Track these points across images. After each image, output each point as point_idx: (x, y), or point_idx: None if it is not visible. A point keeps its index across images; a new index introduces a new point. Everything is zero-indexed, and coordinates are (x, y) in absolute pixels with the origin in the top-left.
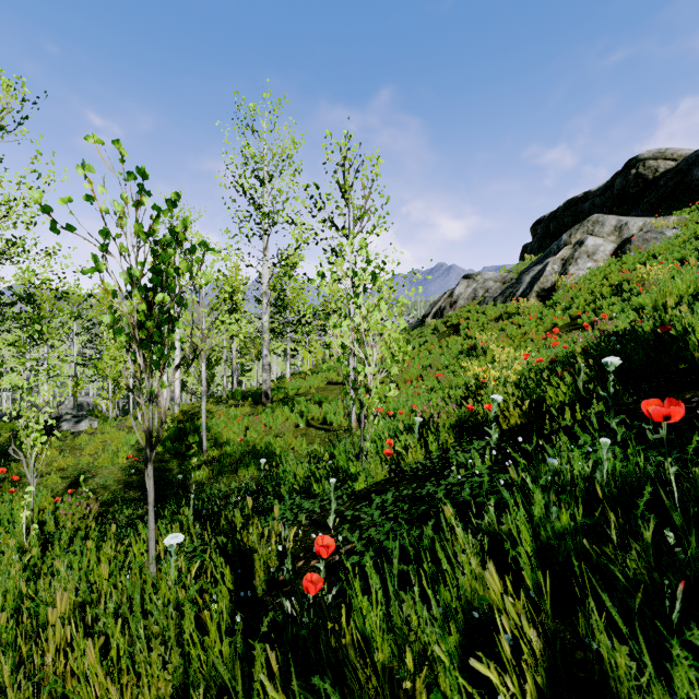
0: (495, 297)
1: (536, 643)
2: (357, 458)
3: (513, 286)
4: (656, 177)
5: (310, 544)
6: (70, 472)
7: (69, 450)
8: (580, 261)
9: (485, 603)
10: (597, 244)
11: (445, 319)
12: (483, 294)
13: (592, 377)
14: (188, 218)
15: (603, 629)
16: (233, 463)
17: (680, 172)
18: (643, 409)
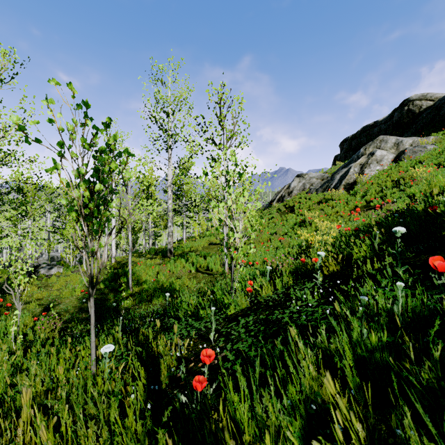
0: (317, 189)
1: (360, 433)
2: (229, 293)
3: (329, 182)
4: (421, 111)
5: (198, 351)
6: (44, 301)
7: (44, 287)
8: (372, 165)
9: (319, 398)
10: (383, 154)
11: (284, 203)
12: (309, 187)
13: (384, 240)
14: (117, 135)
15: (411, 426)
16: (148, 295)
17: (436, 108)
18: (431, 263)
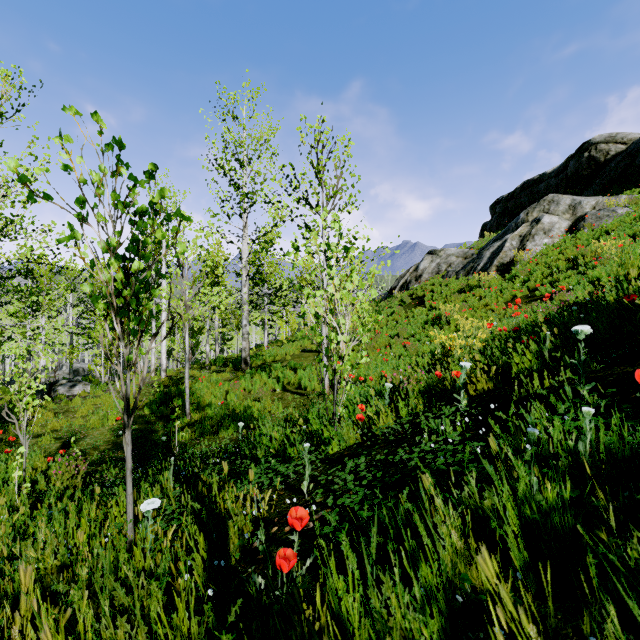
0: (457, 271)
1: None
2: (330, 422)
3: (474, 261)
4: (608, 159)
5: (285, 509)
6: (63, 433)
7: (63, 412)
8: (537, 237)
9: (467, 583)
10: (553, 221)
11: (410, 291)
12: (446, 268)
13: (558, 345)
14: (165, 189)
15: (617, 634)
16: (214, 425)
17: (630, 154)
18: (638, 378)
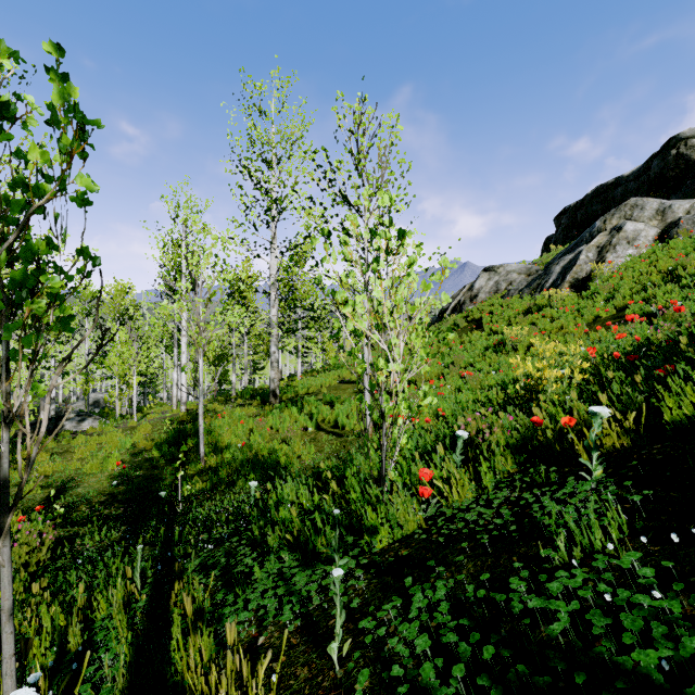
0: (520, 289)
1: None
2: (378, 499)
3: (541, 277)
4: None
5: None
6: (53, 480)
7: (61, 453)
8: (619, 248)
9: None
10: (638, 229)
11: (464, 314)
12: (506, 287)
13: None
14: (72, 87)
15: None
16: (232, 473)
17: None
18: None
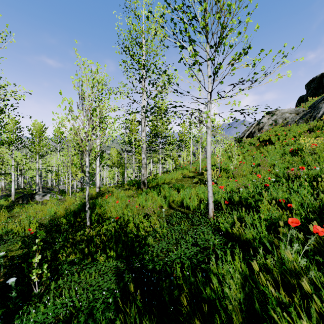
0: (296, 120)
1: None
2: None
3: (312, 112)
4: None
5: None
6: None
7: (16, 216)
8: None
9: None
10: None
11: (255, 138)
12: (282, 121)
13: None
14: None
15: None
16: (104, 242)
17: None
18: None
